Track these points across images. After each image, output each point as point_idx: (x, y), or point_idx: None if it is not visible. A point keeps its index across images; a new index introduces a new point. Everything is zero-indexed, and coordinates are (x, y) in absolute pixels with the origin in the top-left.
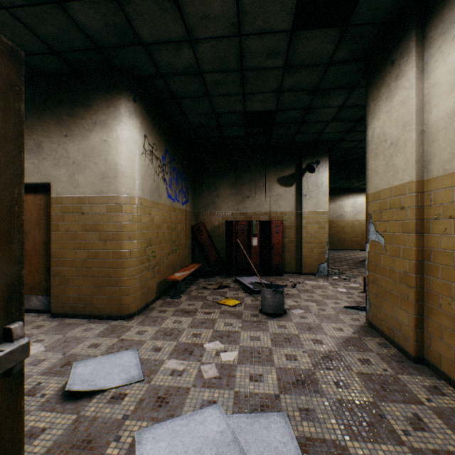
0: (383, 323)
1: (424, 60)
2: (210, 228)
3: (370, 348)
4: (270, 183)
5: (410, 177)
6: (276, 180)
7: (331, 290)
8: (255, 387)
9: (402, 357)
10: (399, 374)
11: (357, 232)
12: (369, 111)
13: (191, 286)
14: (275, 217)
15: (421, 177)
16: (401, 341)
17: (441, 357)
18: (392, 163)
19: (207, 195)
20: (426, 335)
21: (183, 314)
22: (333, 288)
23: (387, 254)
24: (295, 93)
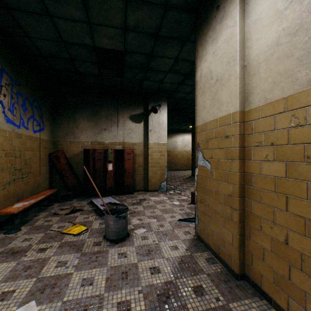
0: (210, 238)
1: (245, 1)
2: (70, 156)
3: (201, 267)
4: (124, 119)
5: (234, 107)
6: (129, 117)
7: (169, 204)
8: None
9: (227, 273)
10: (230, 301)
11: (185, 158)
12: (198, 55)
13: (41, 214)
14: (128, 147)
15: (243, 108)
16: (226, 257)
17: (262, 276)
18: (217, 97)
19: (67, 126)
20: (247, 253)
21: (6, 258)
22: (170, 202)
23: (213, 178)
24: (139, 35)
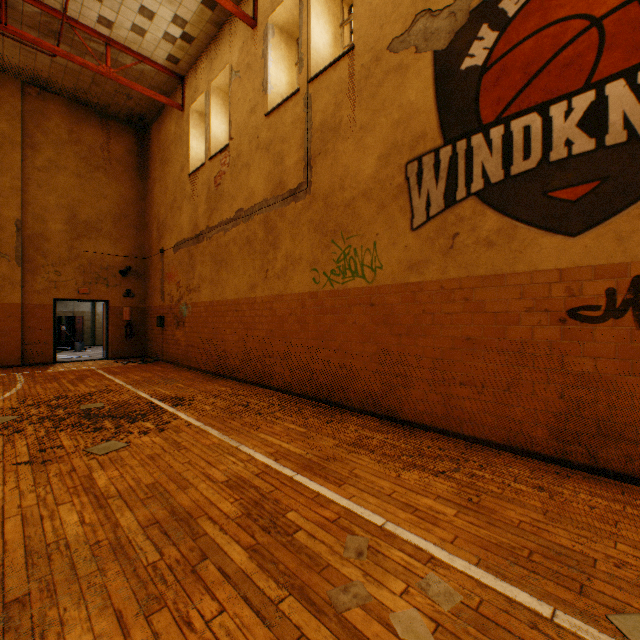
0: None
1: None
2: None
3: None
4: None
5: None
6: None
7: None
8: (78, 355)
9: None
10: None
11: None
12: None
13: None
14: (78, 314)
15: None
16: None
17: None
18: None
19: None
20: None
21: None
22: None
23: None
24: None
